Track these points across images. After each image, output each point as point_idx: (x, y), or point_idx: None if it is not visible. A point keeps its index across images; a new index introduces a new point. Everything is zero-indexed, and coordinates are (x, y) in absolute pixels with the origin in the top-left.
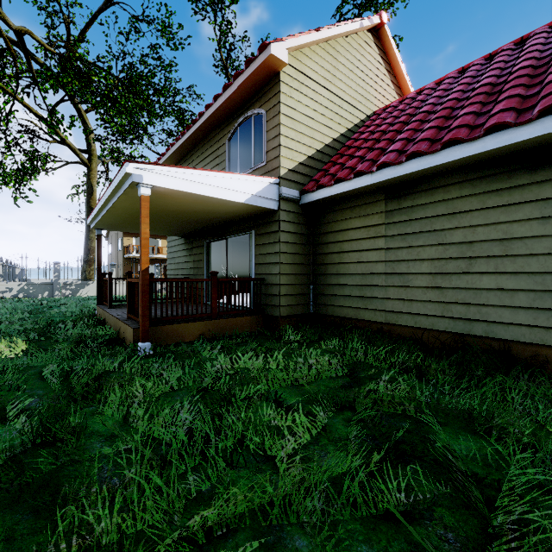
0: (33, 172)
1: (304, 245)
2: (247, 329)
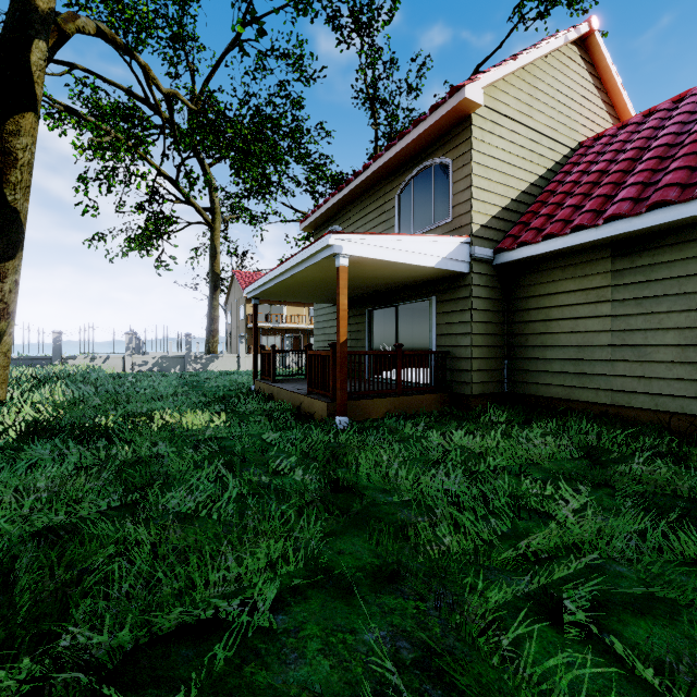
0: (156, 236)
1: (498, 312)
2: (431, 408)
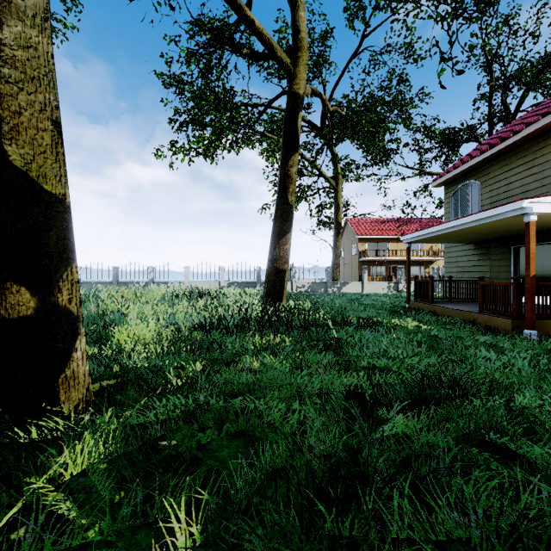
0: (298, 201)
1: None
2: None
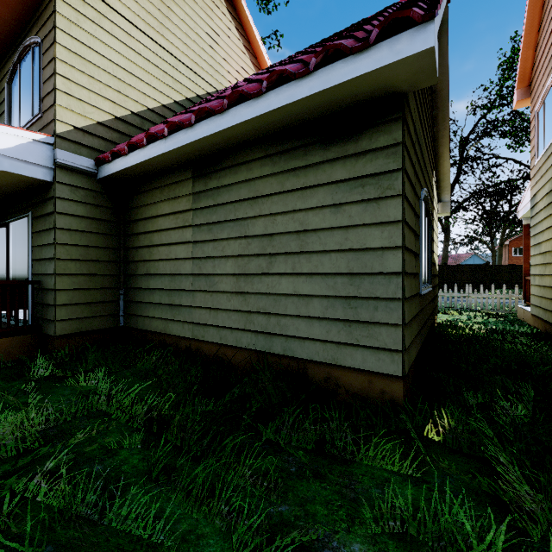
0: None
1: (108, 235)
2: None
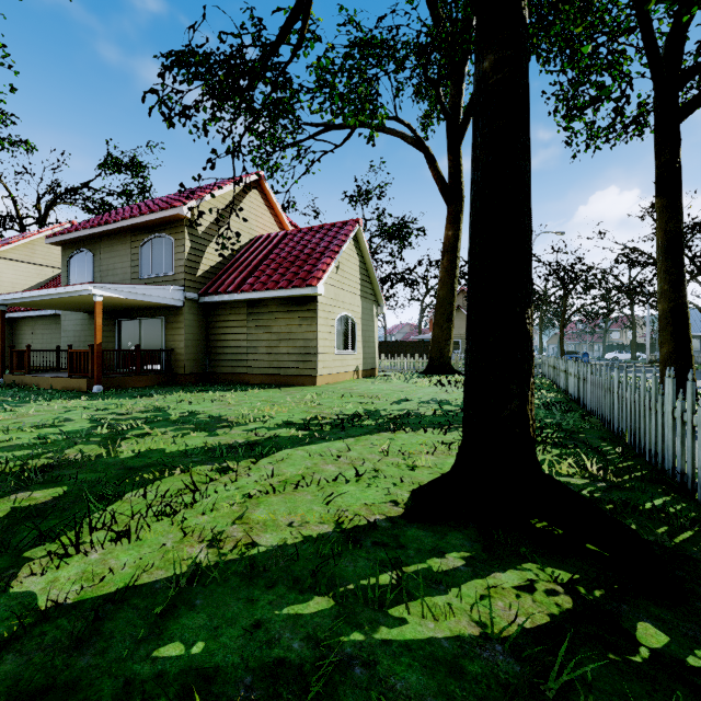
0: None
1: (8, 335)
2: None
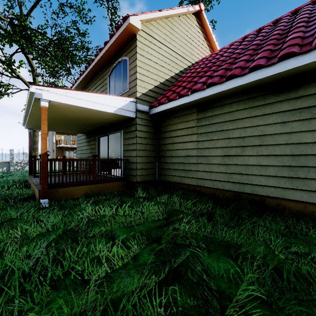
0: None
1: (152, 139)
2: (116, 189)
